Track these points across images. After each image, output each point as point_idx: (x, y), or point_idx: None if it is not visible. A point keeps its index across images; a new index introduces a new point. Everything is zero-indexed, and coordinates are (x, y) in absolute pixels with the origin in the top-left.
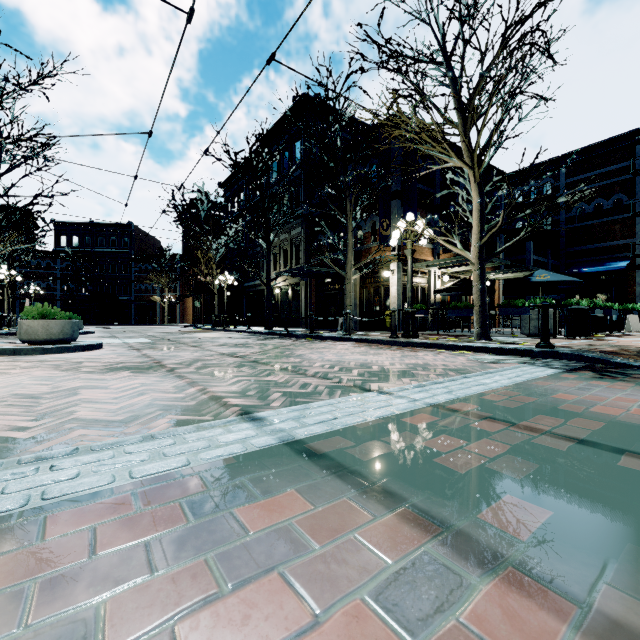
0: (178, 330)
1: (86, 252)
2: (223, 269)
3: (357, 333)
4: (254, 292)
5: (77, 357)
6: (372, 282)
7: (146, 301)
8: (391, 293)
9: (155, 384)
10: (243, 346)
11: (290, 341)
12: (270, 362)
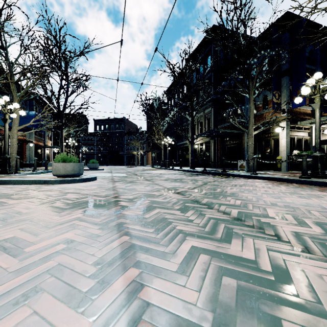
0: (143, 168)
1: (106, 132)
2: (166, 136)
3: (257, 172)
4: (182, 148)
5: (73, 187)
6: (263, 137)
7: (130, 154)
8: (281, 144)
9: (82, 246)
10: (180, 181)
11: (211, 177)
12: (212, 203)
